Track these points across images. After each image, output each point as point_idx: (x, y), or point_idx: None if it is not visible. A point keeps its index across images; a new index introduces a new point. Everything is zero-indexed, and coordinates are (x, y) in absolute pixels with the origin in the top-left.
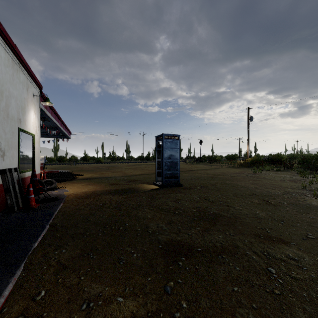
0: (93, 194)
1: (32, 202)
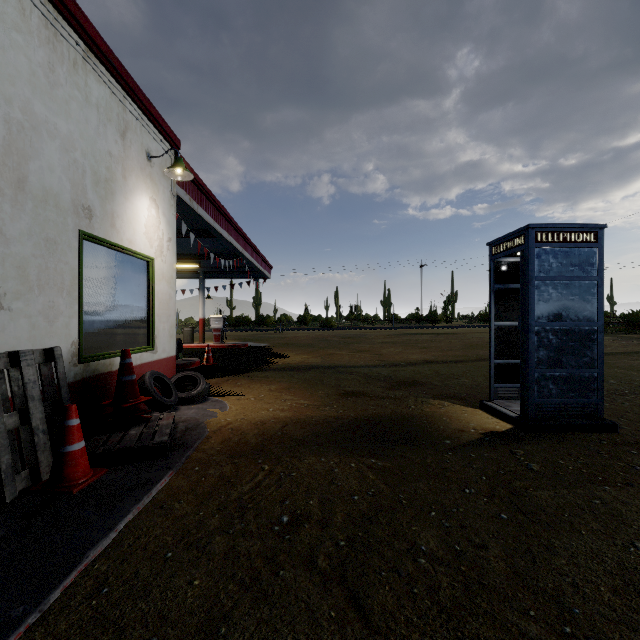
0: (279, 438)
1: (72, 470)
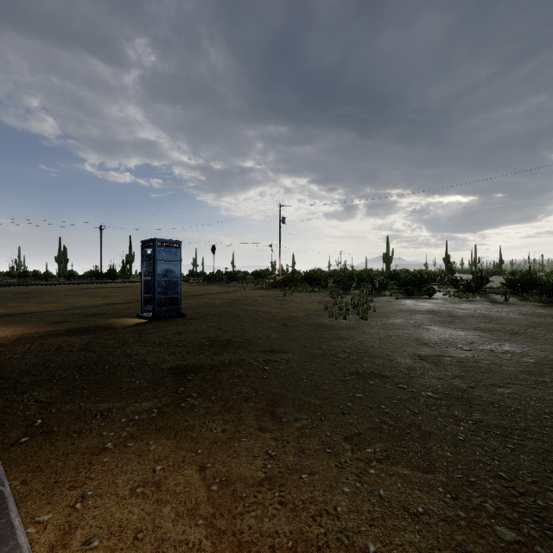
0: (24, 338)
1: None
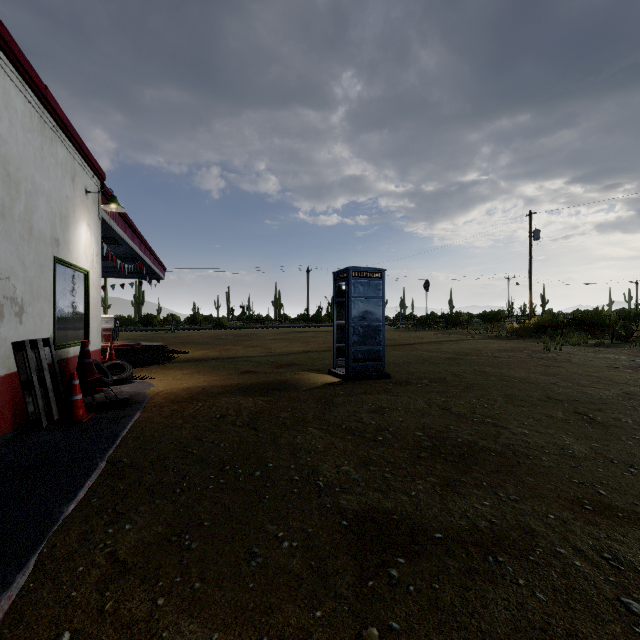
0: (203, 393)
1: (78, 410)
